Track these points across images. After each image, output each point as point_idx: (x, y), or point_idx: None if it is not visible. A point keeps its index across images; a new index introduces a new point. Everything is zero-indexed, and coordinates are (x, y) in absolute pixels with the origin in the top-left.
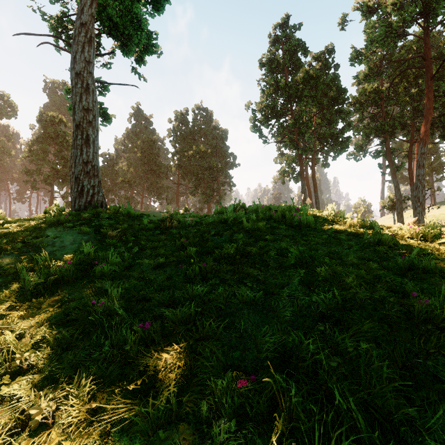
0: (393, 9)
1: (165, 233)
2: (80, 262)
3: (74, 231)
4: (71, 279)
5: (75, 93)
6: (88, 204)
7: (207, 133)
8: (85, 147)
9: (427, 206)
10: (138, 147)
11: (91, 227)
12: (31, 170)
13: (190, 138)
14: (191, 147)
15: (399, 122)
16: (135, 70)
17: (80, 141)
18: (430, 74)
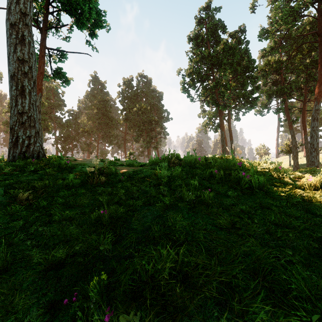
0: None
1: (91, 191)
2: None
3: None
4: None
5: (9, 44)
6: (23, 154)
7: (147, 94)
8: (20, 98)
9: None
10: (95, 105)
11: (4, 185)
12: None
13: (134, 98)
14: (135, 105)
15: (295, 85)
16: (89, 42)
17: (15, 92)
18: None
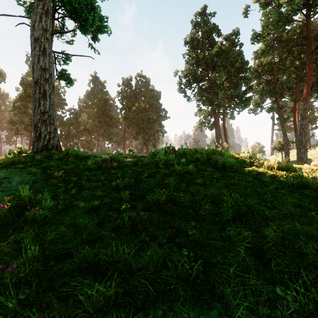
0: (284, 0)
1: (106, 173)
2: (18, 204)
3: (23, 171)
4: (1, 225)
5: (34, 55)
6: (45, 147)
7: (146, 94)
8: (43, 100)
9: None
10: (95, 104)
11: (40, 168)
12: (15, 120)
13: (133, 97)
14: (134, 104)
15: (286, 86)
16: (91, 46)
17: (38, 95)
18: (311, 50)
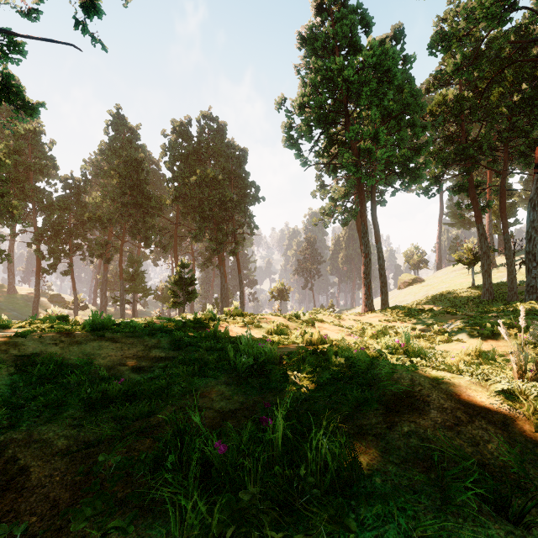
0: None
1: None
2: None
3: None
4: None
5: None
6: None
7: (218, 152)
8: None
9: (496, 256)
10: (118, 169)
11: None
12: None
13: (193, 158)
14: (195, 171)
15: (488, 144)
16: (84, 27)
17: None
18: None
